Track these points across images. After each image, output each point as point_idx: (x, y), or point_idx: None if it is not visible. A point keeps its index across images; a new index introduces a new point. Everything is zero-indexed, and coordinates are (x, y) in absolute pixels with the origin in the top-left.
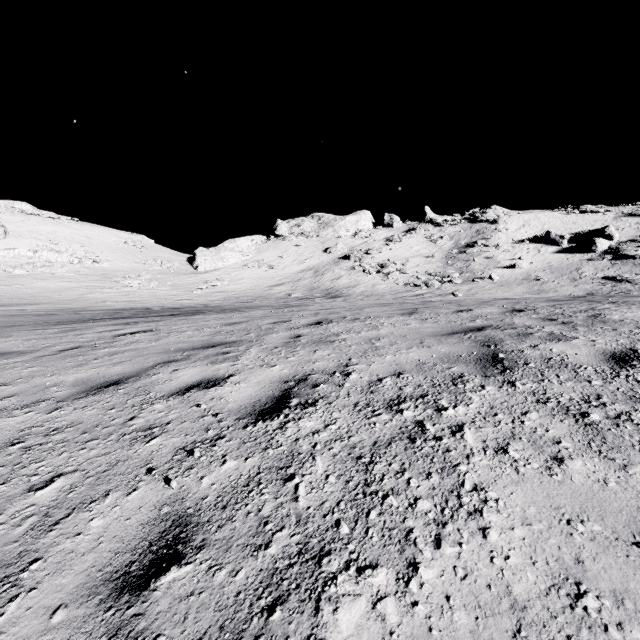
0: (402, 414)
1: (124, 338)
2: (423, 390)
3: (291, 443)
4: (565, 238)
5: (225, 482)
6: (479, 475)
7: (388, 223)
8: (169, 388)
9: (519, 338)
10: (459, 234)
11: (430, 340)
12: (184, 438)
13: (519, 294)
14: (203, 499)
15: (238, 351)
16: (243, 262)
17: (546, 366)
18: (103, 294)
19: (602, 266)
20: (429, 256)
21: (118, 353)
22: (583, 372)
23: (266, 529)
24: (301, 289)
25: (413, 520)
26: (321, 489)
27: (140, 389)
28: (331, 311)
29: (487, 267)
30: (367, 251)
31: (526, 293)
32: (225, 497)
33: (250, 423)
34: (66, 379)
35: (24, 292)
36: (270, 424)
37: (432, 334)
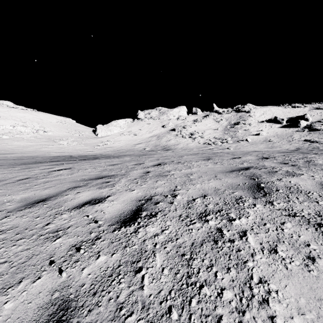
0: (208, 223)
1: (54, 173)
2: (219, 207)
3: (141, 243)
4: (284, 120)
5: (97, 273)
6: (262, 270)
7: (194, 112)
8: (73, 204)
9: (270, 174)
10: (231, 118)
11: (220, 175)
12: (76, 238)
13: (261, 148)
14: (81, 286)
15: (114, 181)
16: (121, 132)
17: (289, 192)
18: (48, 148)
19: (303, 134)
20: (215, 129)
21: (49, 182)
22: (312, 196)
23: (121, 314)
24: (150, 146)
25: (221, 308)
26: (159, 280)
27: (56, 204)
28: (166, 158)
29: (245, 135)
30: (184, 126)
31: (265, 148)
32: (96, 285)
33: (117, 228)
34: (16, 198)
35: (7, 147)
36: (129, 229)
37: (221, 171)
